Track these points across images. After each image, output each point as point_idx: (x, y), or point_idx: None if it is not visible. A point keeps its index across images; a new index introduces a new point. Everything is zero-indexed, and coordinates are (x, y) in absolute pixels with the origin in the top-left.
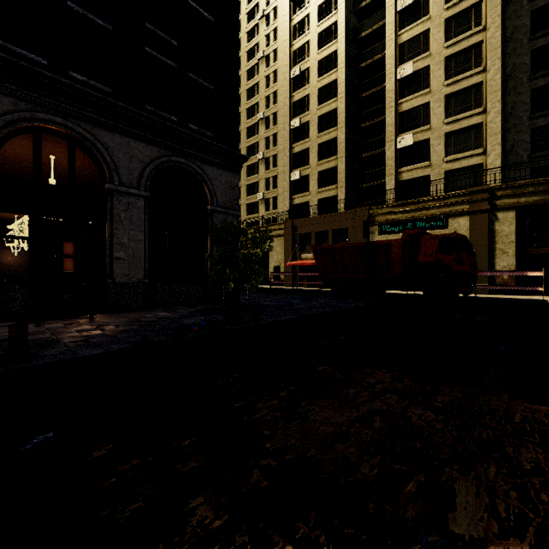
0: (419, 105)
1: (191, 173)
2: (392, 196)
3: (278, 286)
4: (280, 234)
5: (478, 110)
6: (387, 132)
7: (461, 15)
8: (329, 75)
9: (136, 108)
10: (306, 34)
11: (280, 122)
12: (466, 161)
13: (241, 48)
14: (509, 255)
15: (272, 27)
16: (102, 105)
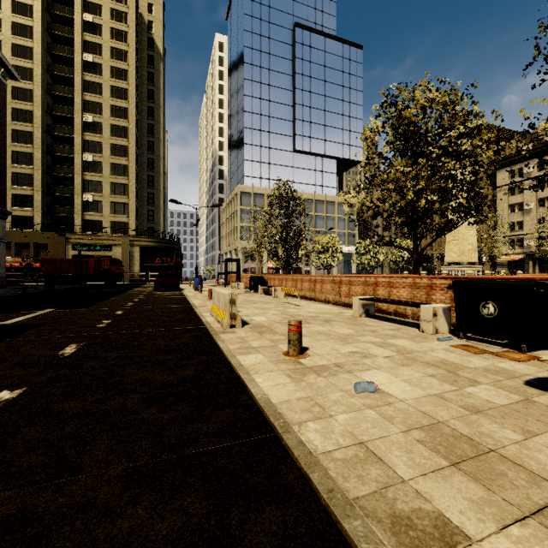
0: (97, 180)
1: None
2: (80, 227)
3: None
4: None
5: (126, 197)
6: (76, 188)
7: (118, 146)
8: (25, 125)
9: None
10: None
11: None
12: (121, 219)
13: None
14: (137, 266)
15: None
16: None
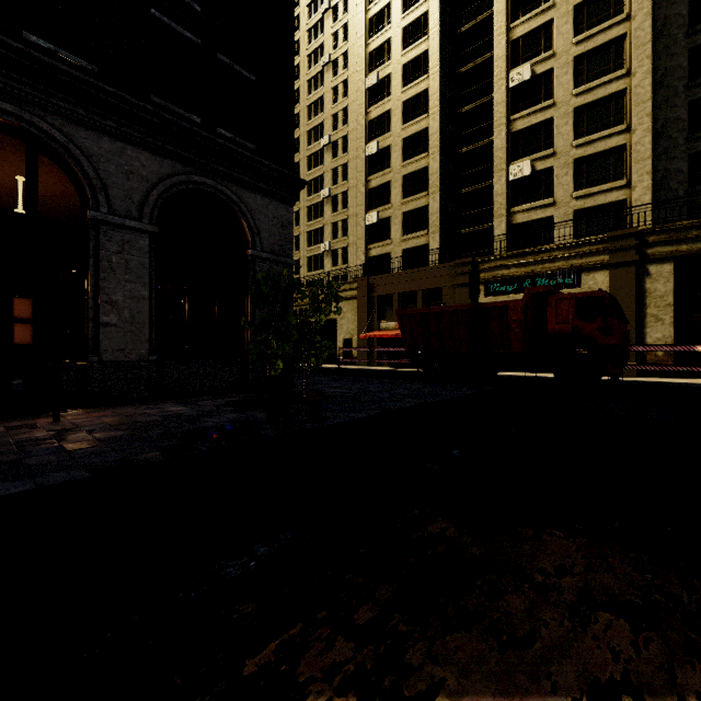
0: (539, 121)
1: (223, 202)
2: (502, 244)
3: (349, 366)
4: (351, 296)
5: (619, 127)
6: (495, 159)
7: (595, 0)
8: (418, 83)
9: (137, 99)
10: (387, 30)
11: (351, 148)
12: (603, 197)
13: (300, 51)
14: (666, 323)
15: (341, 22)
16: (80, 88)
